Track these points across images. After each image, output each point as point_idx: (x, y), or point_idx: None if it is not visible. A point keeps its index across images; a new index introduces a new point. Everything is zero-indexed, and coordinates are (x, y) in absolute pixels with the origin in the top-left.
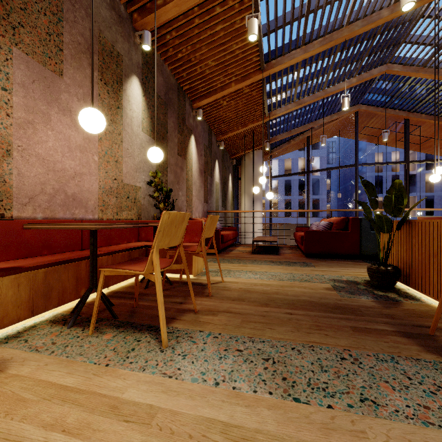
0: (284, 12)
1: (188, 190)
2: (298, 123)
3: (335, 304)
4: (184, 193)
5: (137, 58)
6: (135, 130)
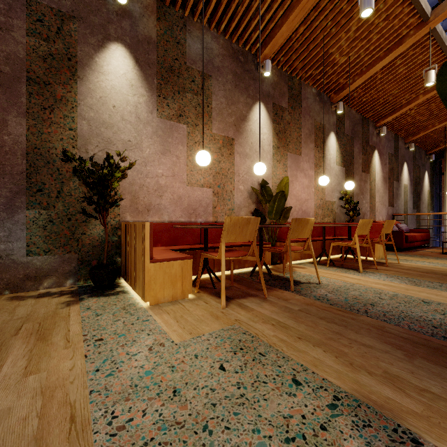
0: None
1: (371, 198)
2: None
3: None
4: (367, 200)
5: (332, 120)
6: (332, 166)
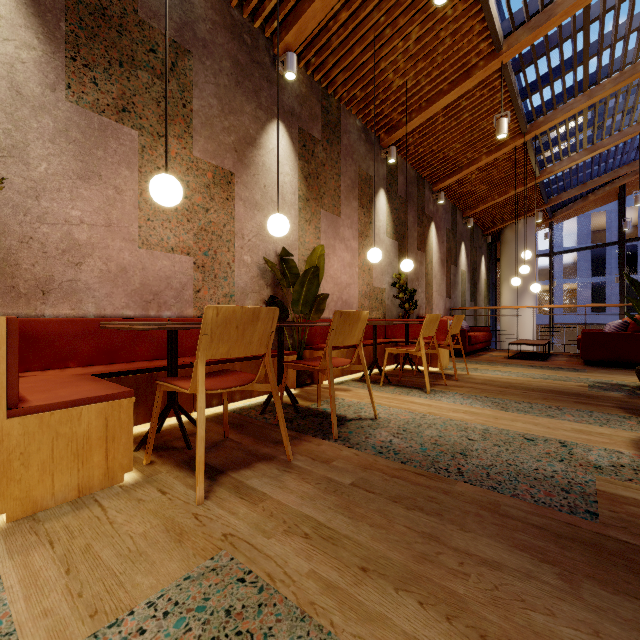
0: (549, 74)
1: (427, 286)
2: (597, 172)
3: (576, 393)
4: (423, 289)
5: (382, 171)
6: (381, 238)
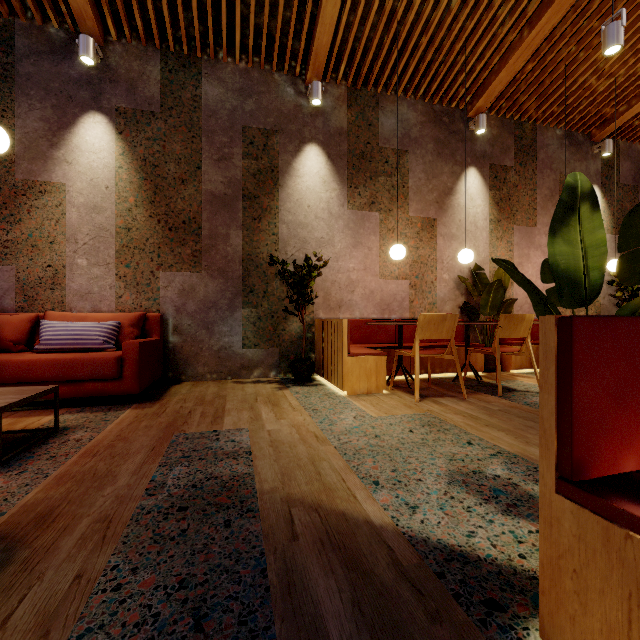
0: None
1: None
2: None
3: None
4: None
5: (594, 167)
6: None
